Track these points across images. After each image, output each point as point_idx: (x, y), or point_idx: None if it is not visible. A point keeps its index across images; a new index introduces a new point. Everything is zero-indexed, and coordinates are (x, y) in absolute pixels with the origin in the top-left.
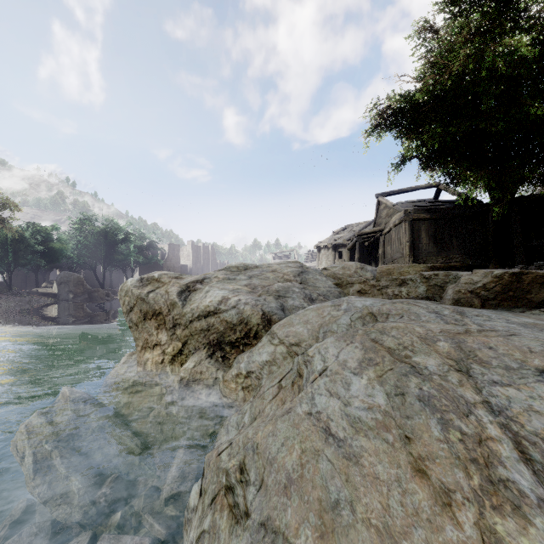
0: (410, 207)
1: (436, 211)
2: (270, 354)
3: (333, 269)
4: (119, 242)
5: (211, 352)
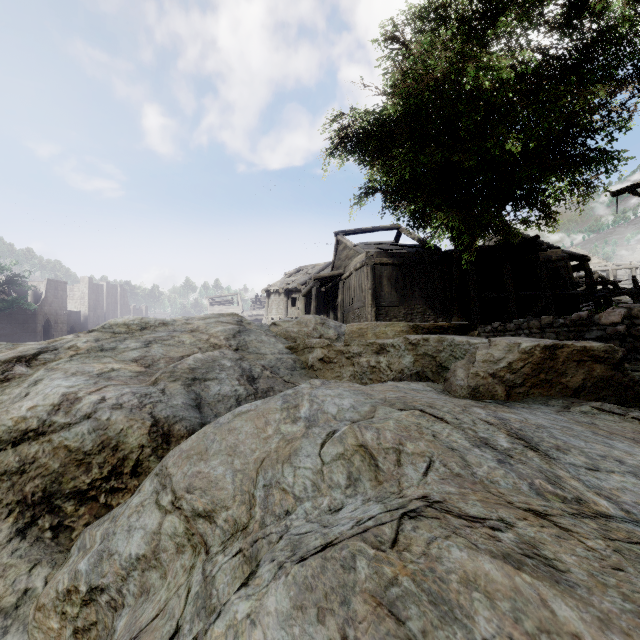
0: (372, 250)
1: (398, 255)
2: (148, 539)
3: (285, 325)
4: None
5: (26, 520)
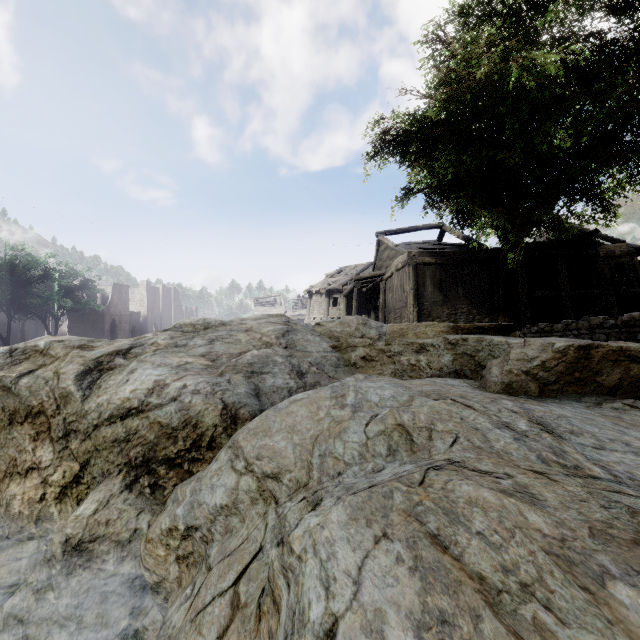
0: (414, 249)
1: (441, 255)
2: (229, 493)
3: (329, 325)
4: (34, 280)
5: (131, 478)
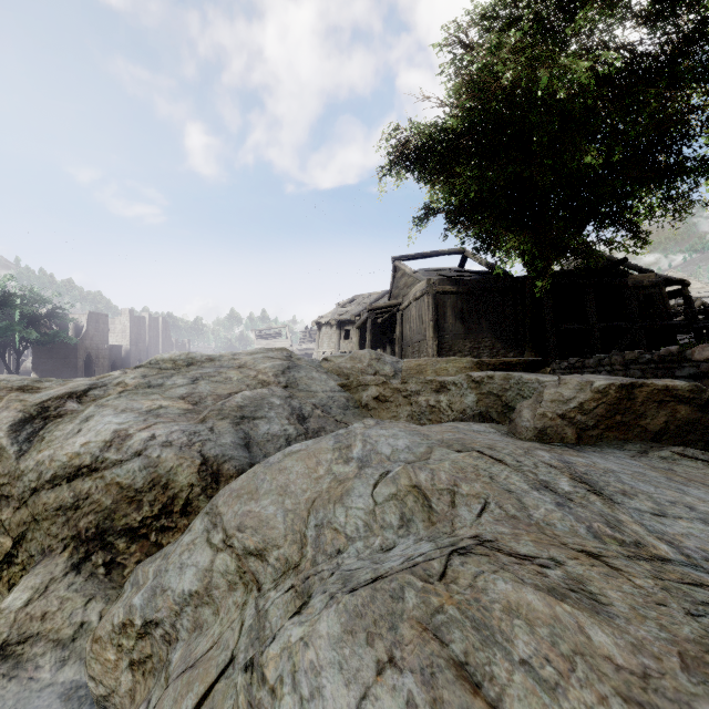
0: (434, 277)
1: (463, 283)
2: (200, 576)
3: (338, 360)
4: None
5: (80, 556)
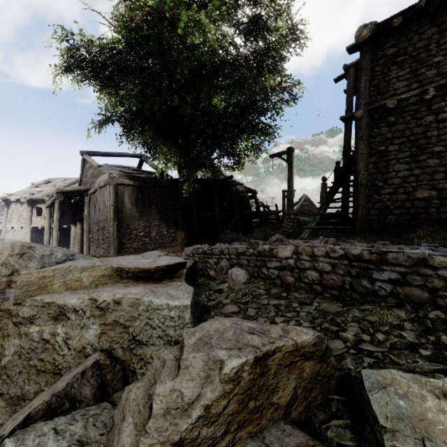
0: (116, 171)
1: (139, 179)
2: None
3: None
4: None
5: None
